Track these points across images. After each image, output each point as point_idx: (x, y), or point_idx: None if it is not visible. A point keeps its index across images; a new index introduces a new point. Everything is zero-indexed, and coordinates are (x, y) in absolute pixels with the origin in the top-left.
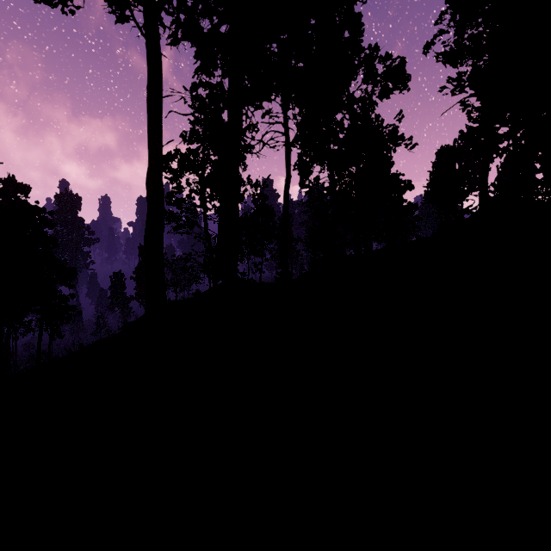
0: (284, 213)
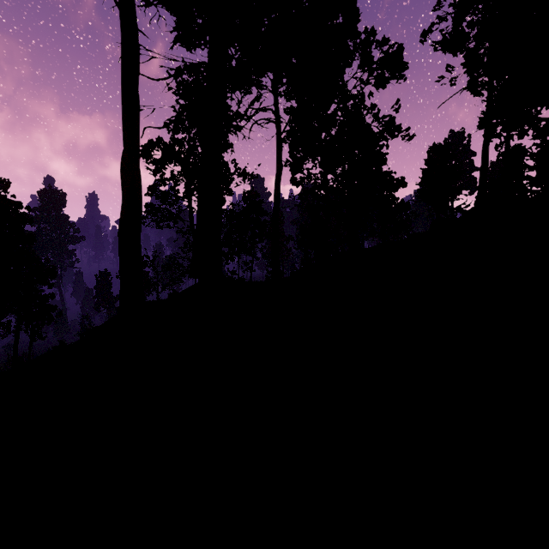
0: (275, 208)
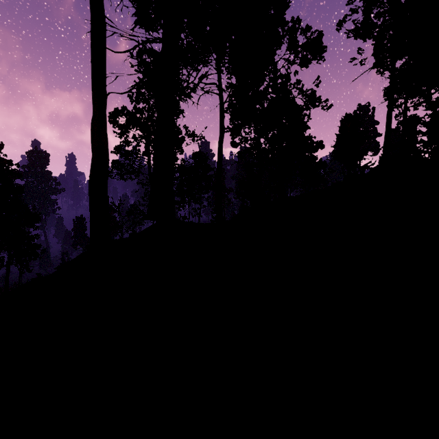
0: (218, 164)
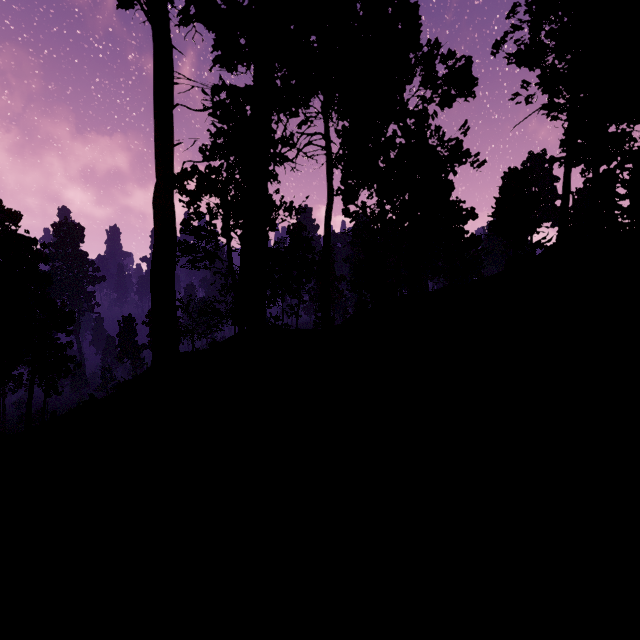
0: (325, 245)
